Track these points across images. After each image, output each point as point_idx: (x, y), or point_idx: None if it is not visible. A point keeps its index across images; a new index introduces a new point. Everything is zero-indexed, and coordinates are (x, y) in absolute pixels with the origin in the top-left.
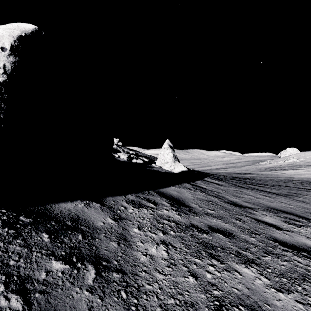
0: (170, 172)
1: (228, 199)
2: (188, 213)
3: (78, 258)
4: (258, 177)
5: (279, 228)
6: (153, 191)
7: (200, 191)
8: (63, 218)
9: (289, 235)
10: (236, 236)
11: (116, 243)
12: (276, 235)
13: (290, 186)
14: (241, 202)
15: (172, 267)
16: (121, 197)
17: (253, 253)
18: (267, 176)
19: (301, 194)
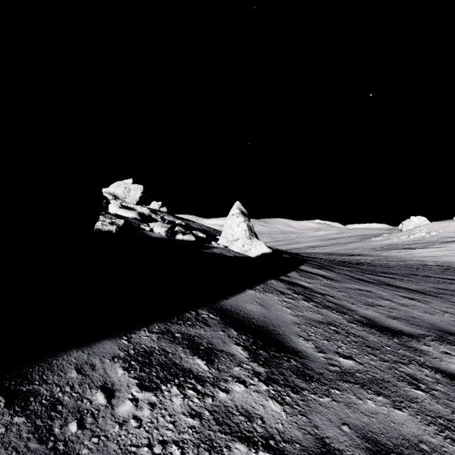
0: (243, 256)
1: (358, 313)
2: (300, 382)
3: None
4: (374, 260)
5: None
6: (208, 308)
7: (303, 298)
8: None
9: None
10: None
11: None
12: None
13: (431, 276)
14: (384, 319)
15: None
16: (115, 343)
17: None
18: (387, 259)
19: None
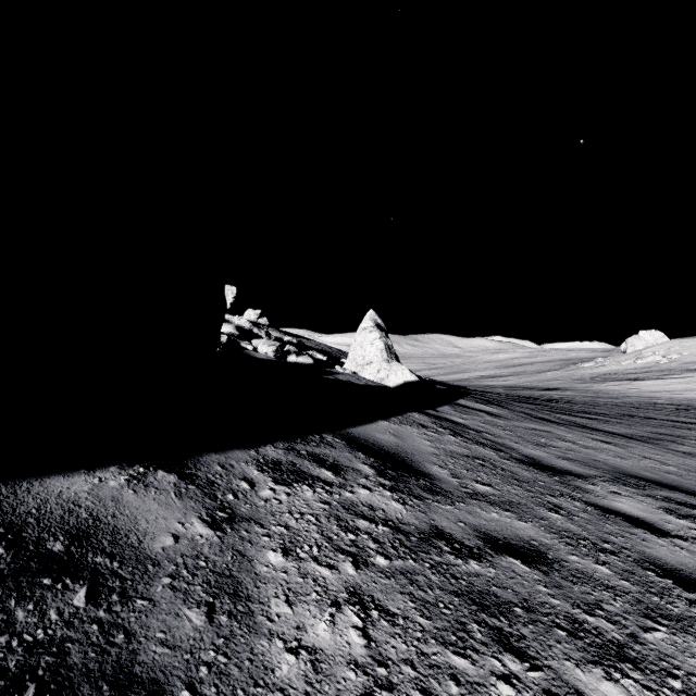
0: (378, 385)
1: (519, 452)
2: (425, 494)
3: (45, 692)
4: (577, 396)
5: (658, 531)
6: (333, 434)
7: (451, 433)
8: (43, 531)
9: (690, 551)
10: (558, 563)
11: (204, 612)
12: (659, 554)
13: (655, 418)
14: (552, 459)
15: (380, 695)
16: (246, 453)
17: (616, 620)
18: (598, 395)
19: (683, 437)
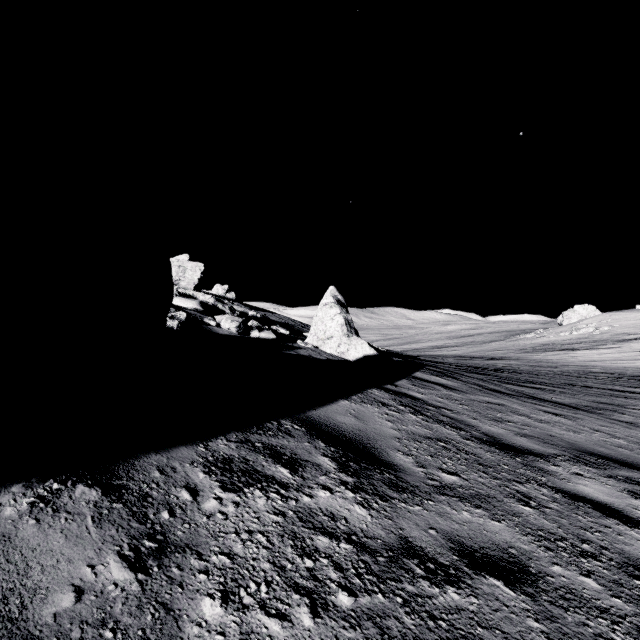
0: (339, 359)
1: (479, 430)
2: (391, 492)
3: None
4: (521, 365)
5: (629, 520)
6: (292, 419)
7: (411, 411)
8: None
9: None
10: (543, 579)
11: None
12: (639, 553)
13: (594, 387)
14: (511, 437)
15: None
16: (192, 450)
17: None
18: (539, 364)
19: (623, 406)
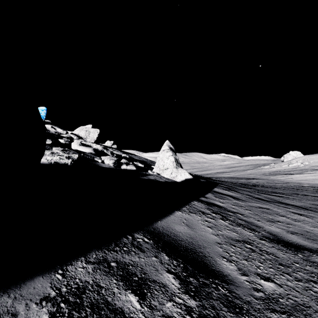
0: (171, 181)
1: (264, 229)
2: (231, 317)
3: None
4: (264, 182)
5: None
6: (143, 231)
7: (220, 217)
8: None
9: None
10: None
11: None
12: None
13: (309, 195)
14: (286, 234)
15: None
16: (48, 280)
17: None
18: (274, 182)
19: None
